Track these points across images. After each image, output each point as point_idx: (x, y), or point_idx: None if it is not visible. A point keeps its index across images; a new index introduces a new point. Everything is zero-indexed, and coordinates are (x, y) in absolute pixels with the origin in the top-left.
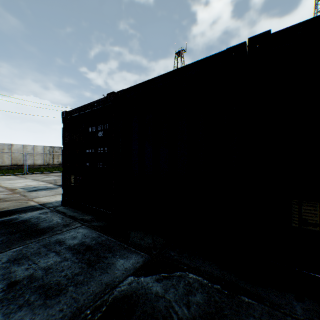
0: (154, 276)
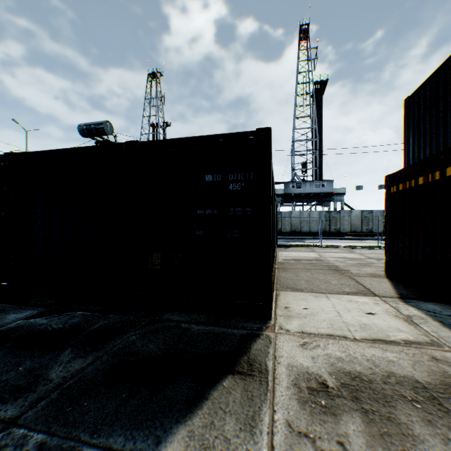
0: (45, 317)
